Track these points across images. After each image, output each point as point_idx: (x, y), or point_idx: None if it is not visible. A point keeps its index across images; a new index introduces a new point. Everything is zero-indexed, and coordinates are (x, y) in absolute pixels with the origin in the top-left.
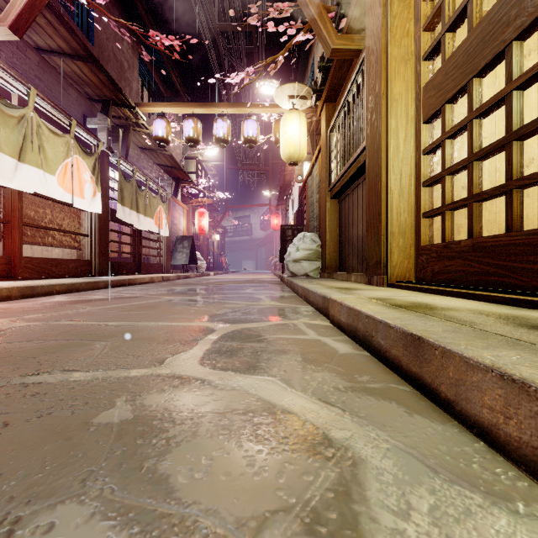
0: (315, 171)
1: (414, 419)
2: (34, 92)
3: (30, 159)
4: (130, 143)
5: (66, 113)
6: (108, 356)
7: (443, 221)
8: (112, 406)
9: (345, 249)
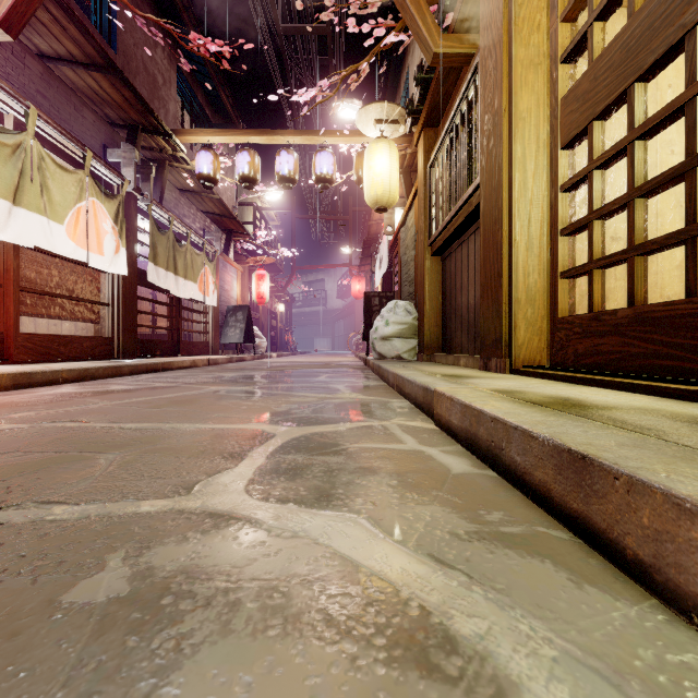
0: (410, 220)
1: (587, 594)
2: (34, 112)
3: (29, 202)
4: (166, 183)
5: (79, 141)
6: (112, 477)
7: (590, 283)
8: (100, 568)
9: (450, 322)
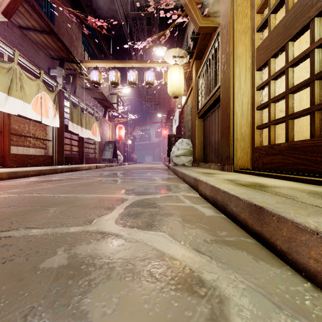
0: (189, 102)
1: (260, 264)
2: (17, 53)
3: (15, 94)
4: (77, 85)
5: (37, 66)
6: (56, 217)
7: (269, 131)
8: (54, 254)
9: (207, 149)
